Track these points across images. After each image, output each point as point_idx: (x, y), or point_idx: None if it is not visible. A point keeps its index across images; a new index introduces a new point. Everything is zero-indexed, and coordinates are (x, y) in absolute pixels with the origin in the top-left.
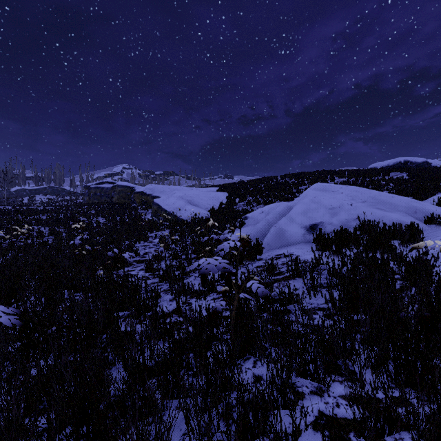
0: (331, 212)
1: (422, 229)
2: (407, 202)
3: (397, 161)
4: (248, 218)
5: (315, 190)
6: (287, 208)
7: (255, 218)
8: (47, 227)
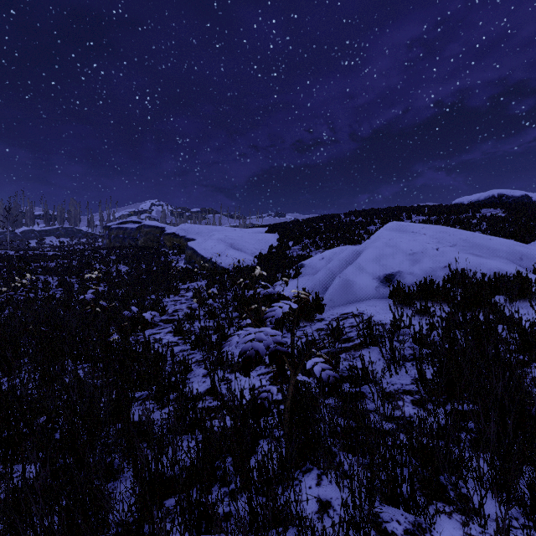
0: (411, 259)
1: (535, 281)
2: (510, 245)
3: (490, 195)
4: (305, 265)
5: (390, 231)
6: (355, 253)
7: (314, 265)
8: (55, 277)
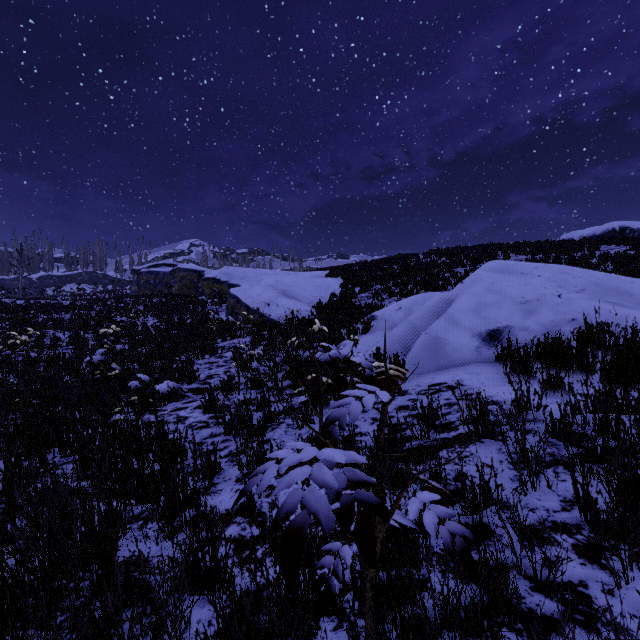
0: (523, 309)
1: None
2: None
3: (609, 228)
4: (376, 317)
5: (490, 272)
6: (444, 302)
7: (389, 318)
8: (68, 332)
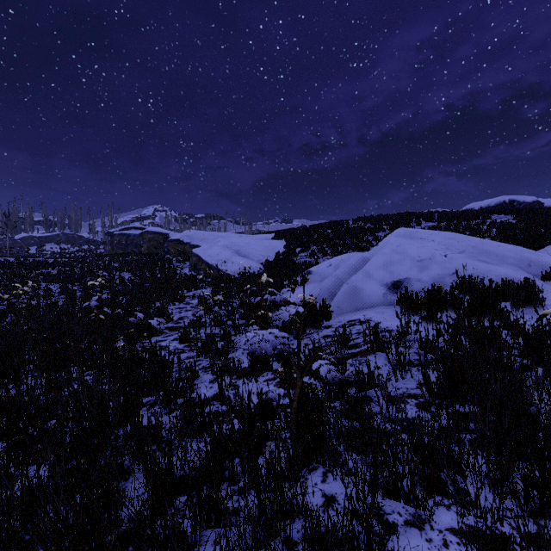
0: (419, 265)
1: (541, 287)
2: (518, 252)
3: (501, 201)
4: (312, 272)
5: (398, 237)
6: (362, 260)
7: (321, 272)
8: (57, 284)
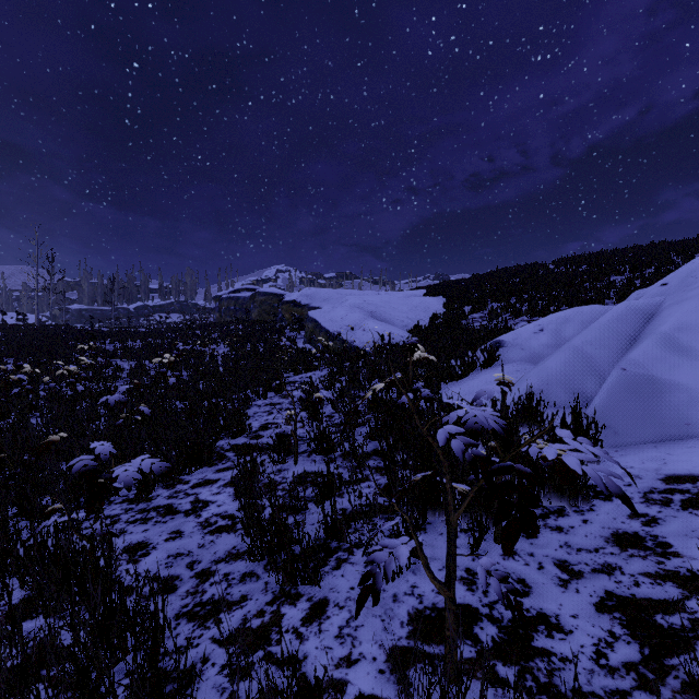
0: None
1: None
2: None
3: None
4: (504, 344)
5: None
6: (636, 316)
7: (525, 343)
8: (133, 361)
